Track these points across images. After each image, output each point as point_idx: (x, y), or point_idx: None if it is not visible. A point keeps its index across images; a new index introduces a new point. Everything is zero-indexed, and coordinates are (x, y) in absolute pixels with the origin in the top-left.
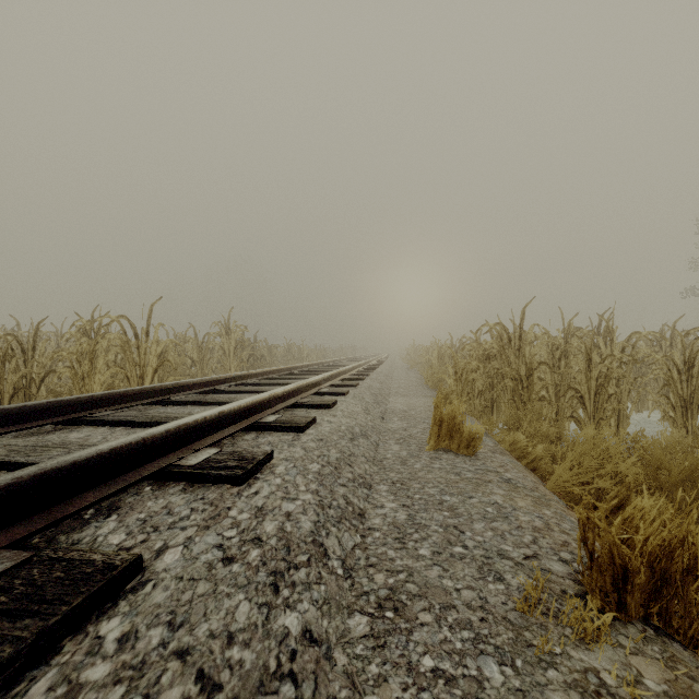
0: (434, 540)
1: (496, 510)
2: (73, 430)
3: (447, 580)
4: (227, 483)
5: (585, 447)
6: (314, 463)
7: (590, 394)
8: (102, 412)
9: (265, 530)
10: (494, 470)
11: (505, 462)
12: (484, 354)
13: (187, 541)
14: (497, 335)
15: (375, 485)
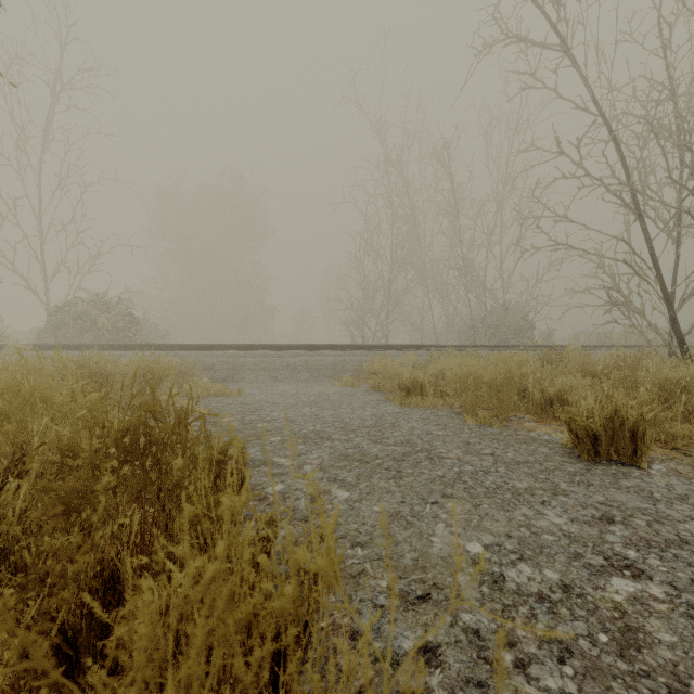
0: None
1: None
2: None
3: None
4: None
5: None
6: None
7: None
8: None
9: None
10: None
11: None
12: None
13: None
14: None
15: None
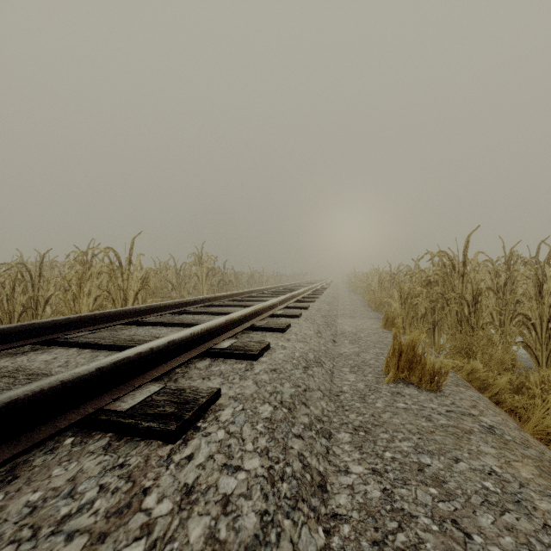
0: (430, 550)
1: (498, 487)
2: (44, 352)
3: None
4: (158, 438)
5: None
6: (264, 405)
7: (541, 320)
8: (77, 333)
9: (187, 541)
10: (467, 412)
11: (474, 399)
12: (426, 280)
13: None
14: (438, 263)
15: (334, 432)
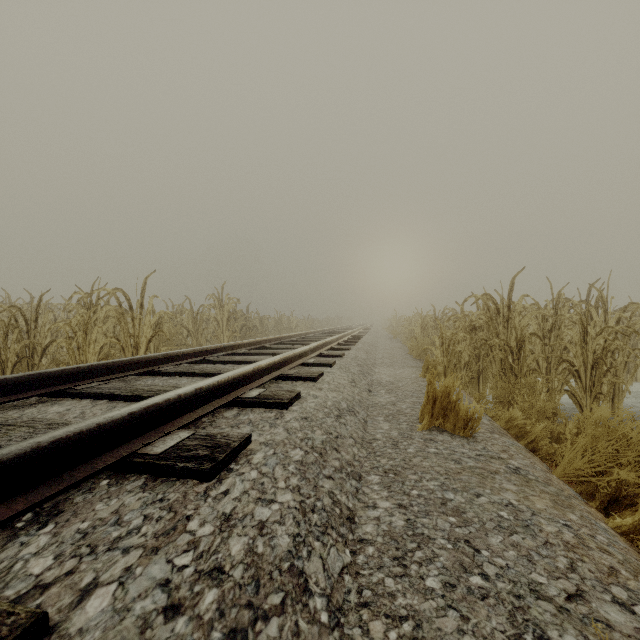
0: (442, 562)
1: (512, 515)
2: (55, 403)
3: (469, 638)
4: (194, 478)
5: (596, 428)
6: (296, 449)
7: (586, 367)
8: (88, 383)
9: (230, 553)
10: (497, 456)
11: (506, 445)
12: (470, 325)
13: (123, 575)
14: (483, 306)
15: (364, 475)
